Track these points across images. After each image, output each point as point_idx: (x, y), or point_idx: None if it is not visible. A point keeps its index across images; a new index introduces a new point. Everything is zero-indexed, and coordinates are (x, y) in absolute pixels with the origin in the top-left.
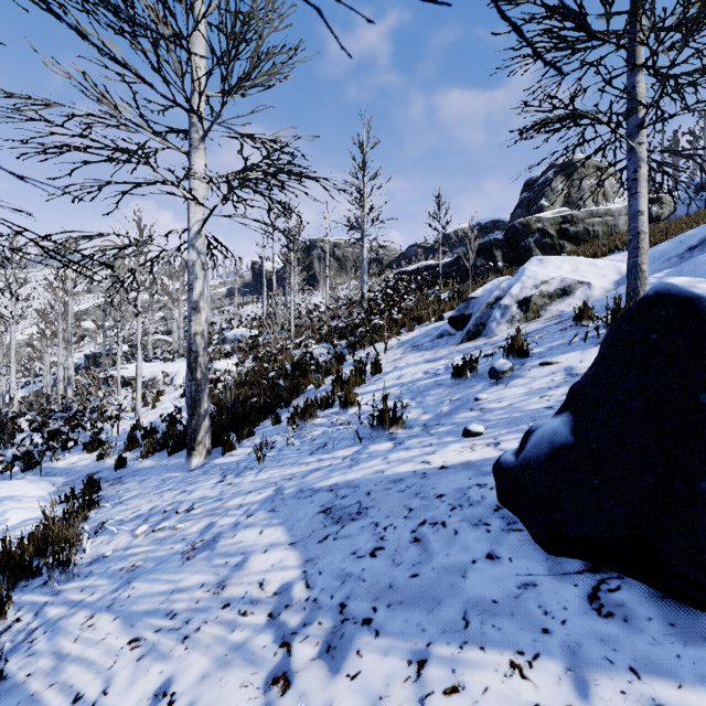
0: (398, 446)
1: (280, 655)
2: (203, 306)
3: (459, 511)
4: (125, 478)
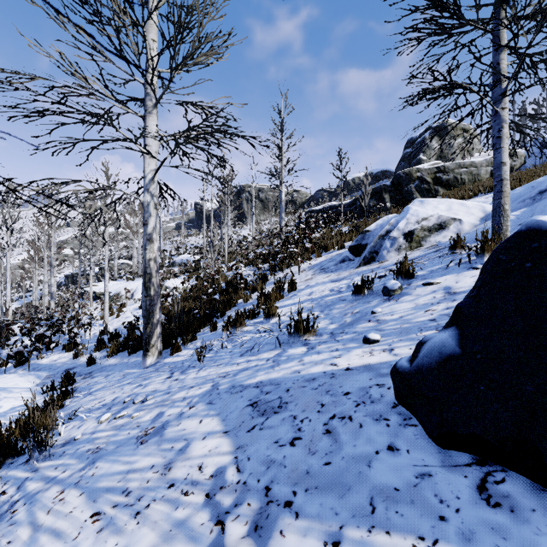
0: (311, 350)
1: (215, 533)
2: (156, 237)
3: (363, 407)
4: (94, 373)
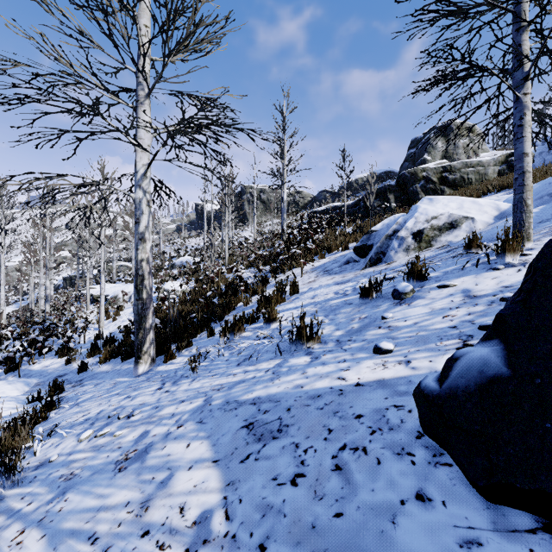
0: (315, 360)
1: None
2: (148, 237)
3: (379, 435)
4: (85, 380)
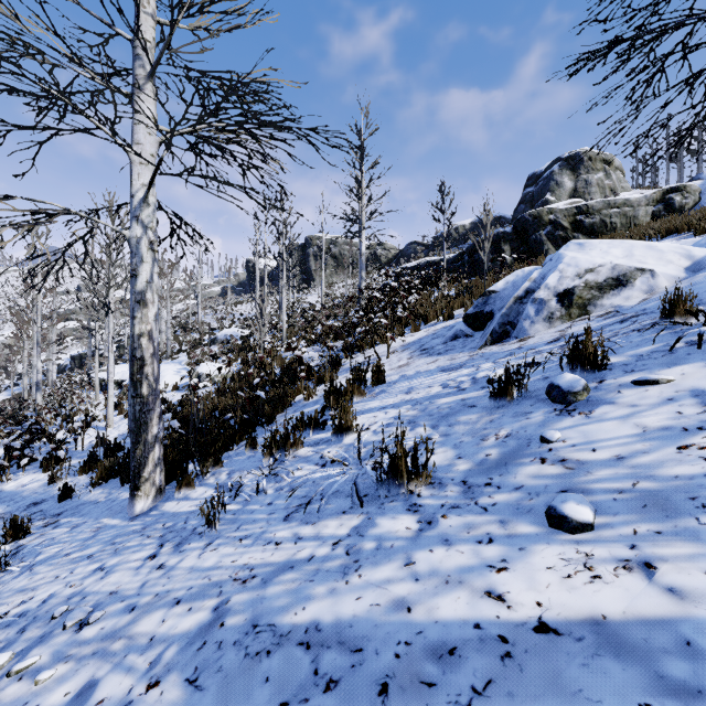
0: (428, 529)
1: None
2: (151, 298)
3: None
4: (63, 515)
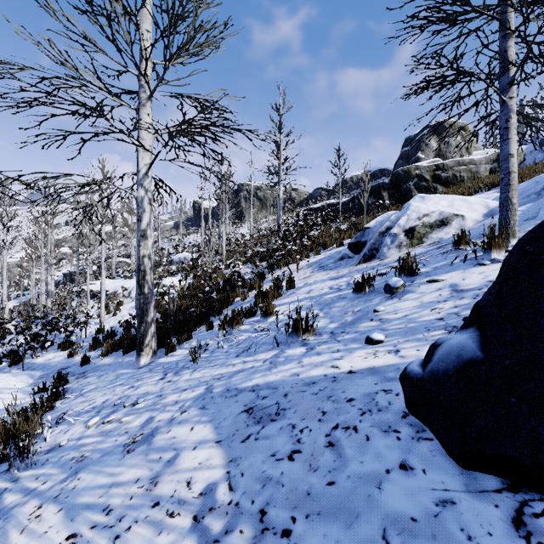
0: (310, 351)
1: None
2: (150, 233)
3: (369, 416)
4: (88, 373)
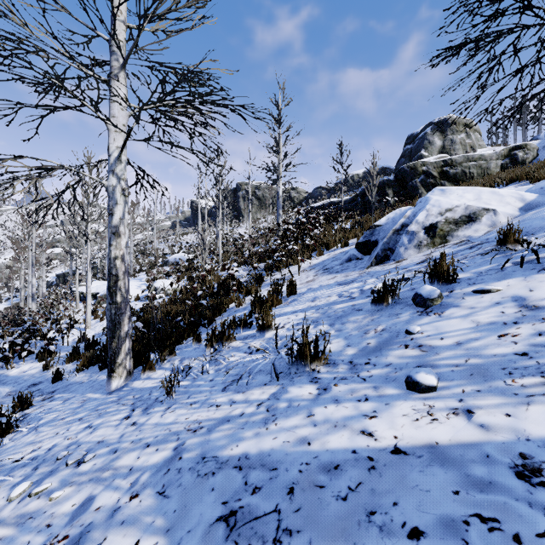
0: (324, 393)
1: None
2: (123, 230)
3: None
4: (57, 392)
